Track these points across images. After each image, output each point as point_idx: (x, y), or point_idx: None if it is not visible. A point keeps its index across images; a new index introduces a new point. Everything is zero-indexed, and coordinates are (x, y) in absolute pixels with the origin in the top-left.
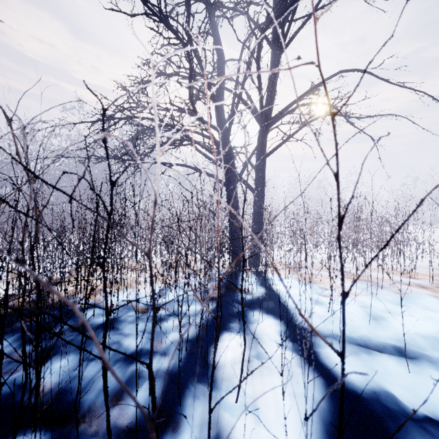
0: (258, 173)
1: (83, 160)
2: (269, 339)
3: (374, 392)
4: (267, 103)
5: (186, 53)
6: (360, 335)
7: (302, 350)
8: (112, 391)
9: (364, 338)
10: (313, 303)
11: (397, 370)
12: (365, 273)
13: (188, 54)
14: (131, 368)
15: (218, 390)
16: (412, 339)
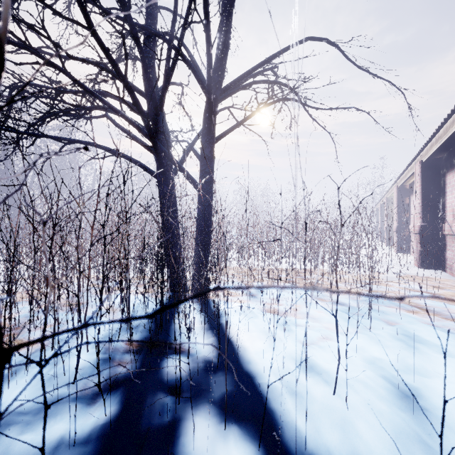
0: (204, 162)
1: None
2: None
3: None
4: (216, 64)
5: None
6: None
7: None
8: None
9: None
10: (298, 369)
11: None
12: None
13: None
14: None
15: None
16: None
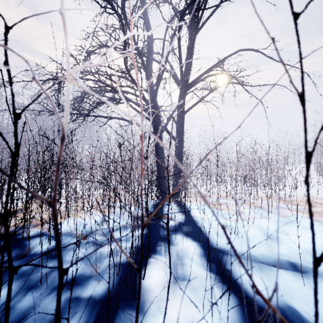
0: (178, 126)
1: (37, 112)
2: (189, 260)
3: (280, 308)
4: (185, 72)
5: (121, 24)
6: (261, 253)
7: (216, 269)
8: (45, 322)
9: (264, 256)
10: None
11: (294, 285)
12: (258, 201)
13: (123, 24)
14: (66, 296)
15: (146, 315)
16: (301, 255)
